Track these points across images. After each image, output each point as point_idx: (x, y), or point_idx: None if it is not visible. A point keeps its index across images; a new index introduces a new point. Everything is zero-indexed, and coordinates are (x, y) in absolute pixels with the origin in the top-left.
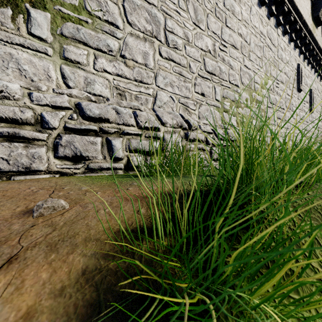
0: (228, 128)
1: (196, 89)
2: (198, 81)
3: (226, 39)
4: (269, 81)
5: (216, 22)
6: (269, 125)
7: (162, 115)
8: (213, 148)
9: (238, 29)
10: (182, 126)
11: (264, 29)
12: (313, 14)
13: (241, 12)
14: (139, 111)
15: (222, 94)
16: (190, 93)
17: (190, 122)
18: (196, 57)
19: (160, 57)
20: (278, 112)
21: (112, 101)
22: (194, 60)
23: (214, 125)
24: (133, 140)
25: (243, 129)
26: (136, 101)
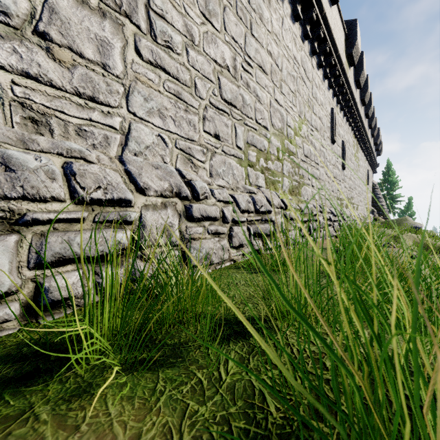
0: (255, 192)
1: (206, 127)
2: (210, 114)
3: (252, 55)
4: (304, 126)
5: (237, 23)
6: (304, 185)
7: (139, 172)
8: (234, 229)
9: (268, 44)
10: (180, 192)
11: (298, 55)
12: (347, 51)
13: (271, 20)
14: (82, 162)
15: (246, 139)
16: (197, 133)
17: (196, 185)
18: (207, 73)
19: (137, 56)
20: (313, 168)
21: (5, 135)
22: (204, 76)
23: (235, 186)
24: (56, 235)
25: (274, 192)
26: (79, 139)
